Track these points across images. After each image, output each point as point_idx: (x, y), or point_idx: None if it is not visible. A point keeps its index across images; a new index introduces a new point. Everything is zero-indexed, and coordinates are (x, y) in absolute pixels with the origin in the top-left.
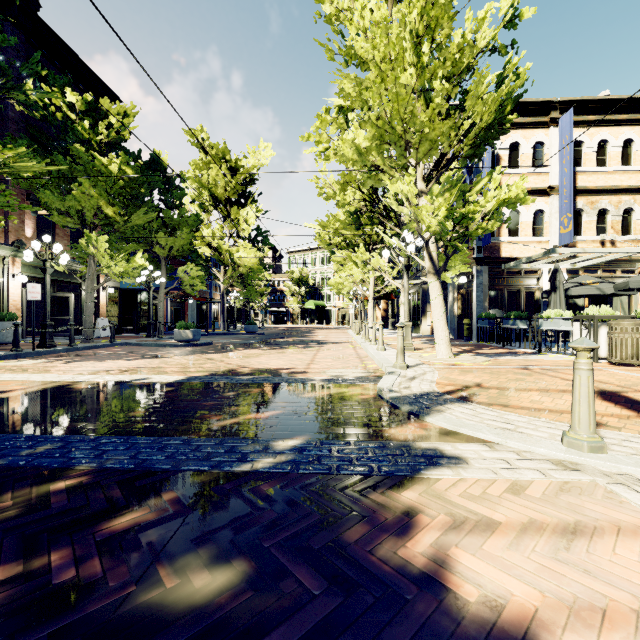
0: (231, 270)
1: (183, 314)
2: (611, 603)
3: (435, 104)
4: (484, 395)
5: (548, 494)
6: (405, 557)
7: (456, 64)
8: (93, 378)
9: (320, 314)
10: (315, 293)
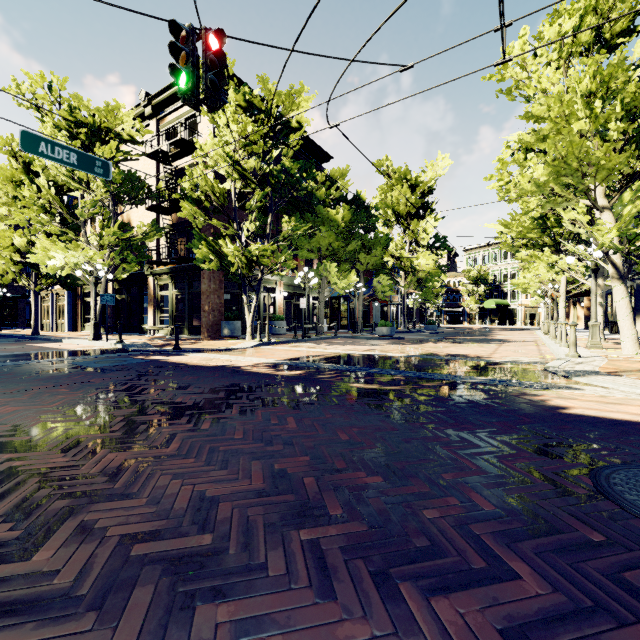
0: (411, 276)
1: (369, 315)
2: (605, 409)
3: (609, 143)
4: (639, 375)
5: (619, 399)
6: (532, 398)
7: (636, 98)
8: (355, 352)
9: (502, 313)
10: (496, 291)
